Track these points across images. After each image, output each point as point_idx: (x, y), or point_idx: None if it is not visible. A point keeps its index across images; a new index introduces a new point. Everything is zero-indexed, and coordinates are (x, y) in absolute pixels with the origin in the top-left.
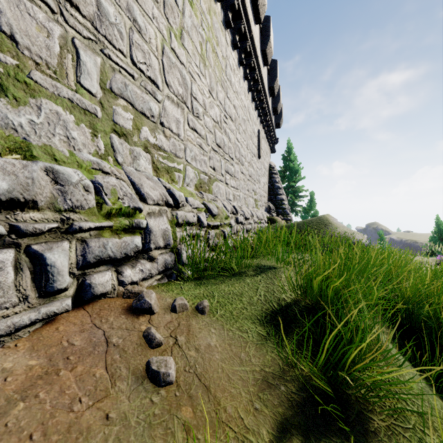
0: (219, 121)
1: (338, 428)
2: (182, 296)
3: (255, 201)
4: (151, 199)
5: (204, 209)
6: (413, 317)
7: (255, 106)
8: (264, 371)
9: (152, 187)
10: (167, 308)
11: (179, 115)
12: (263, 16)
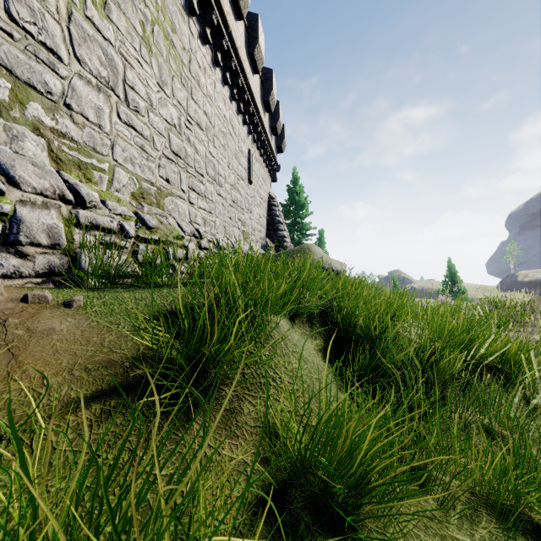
0: (178, 125)
1: (174, 394)
2: (54, 294)
3: (243, 233)
4: (28, 185)
5: (135, 218)
6: (351, 329)
7: (244, 121)
8: (113, 352)
9: (38, 175)
10: (17, 299)
11: (102, 102)
12: (246, 11)
